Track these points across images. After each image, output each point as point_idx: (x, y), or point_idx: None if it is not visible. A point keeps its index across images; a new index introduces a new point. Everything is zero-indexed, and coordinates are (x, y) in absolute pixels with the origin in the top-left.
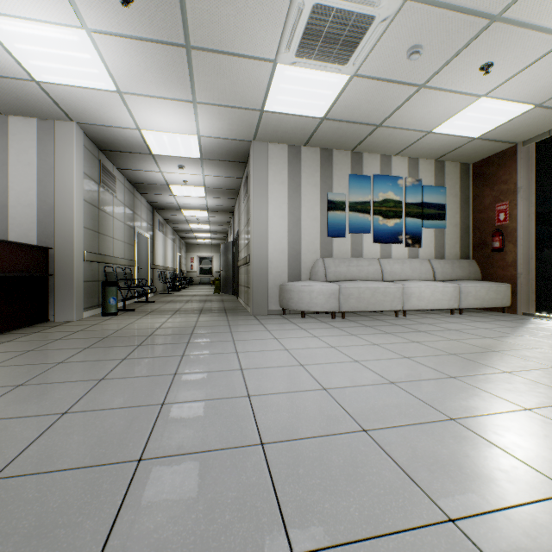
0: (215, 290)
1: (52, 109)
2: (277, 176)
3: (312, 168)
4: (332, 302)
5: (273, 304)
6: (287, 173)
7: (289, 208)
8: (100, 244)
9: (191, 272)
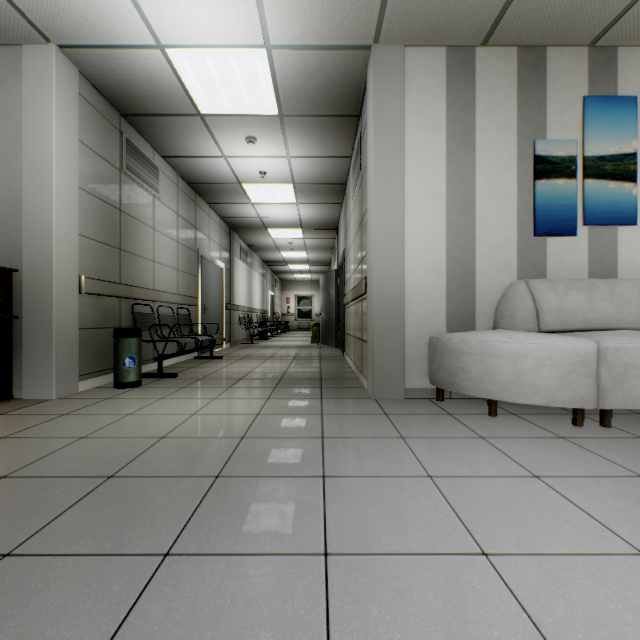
0: (312, 339)
1: (0, 9)
2: (423, 114)
3: (499, 91)
4: (578, 384)
5: (416, 378)
6: (445, 107)
7: (448, 178)
8: (123, 268)
9: (286, 315)
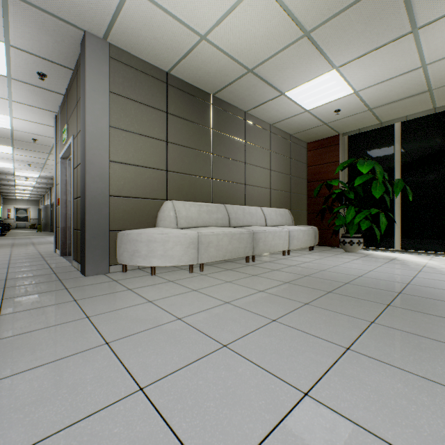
0: (38, 230)
1: None
2: None
3: None
4: None
5: None
6: None
7: None
8: None
9: (8, 219)
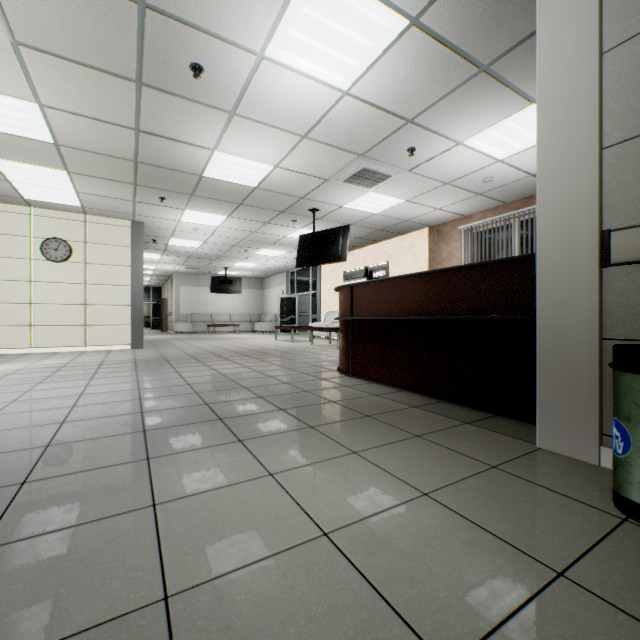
0: None
1: None
2: None
3: None
4: None
5: None
6: None
7: None
8: None
9: None
